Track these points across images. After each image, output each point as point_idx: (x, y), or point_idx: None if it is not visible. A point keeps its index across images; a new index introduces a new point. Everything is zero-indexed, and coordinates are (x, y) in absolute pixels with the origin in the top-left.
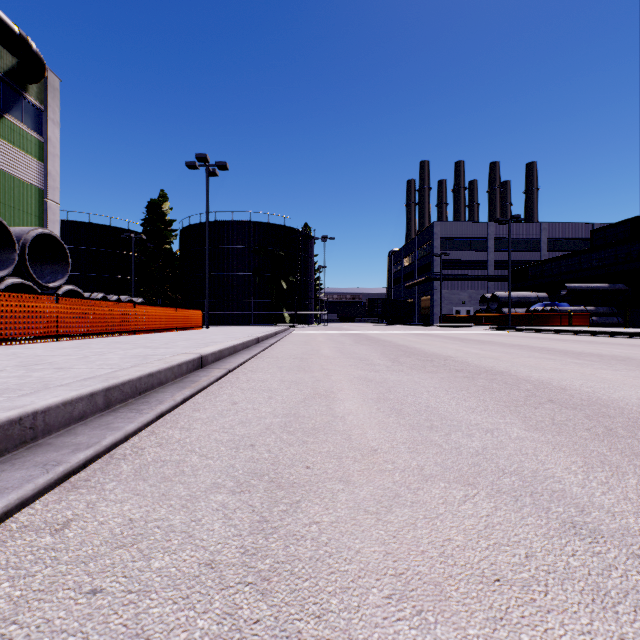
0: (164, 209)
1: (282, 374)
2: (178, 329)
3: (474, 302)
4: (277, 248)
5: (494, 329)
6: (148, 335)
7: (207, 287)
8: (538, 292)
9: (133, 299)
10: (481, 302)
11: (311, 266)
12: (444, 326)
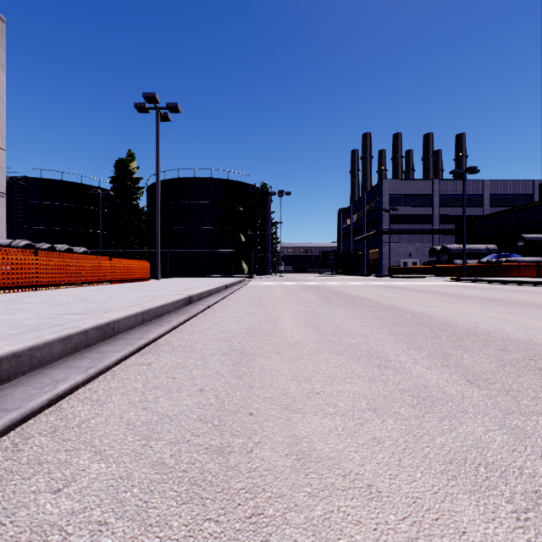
0: (131, 167)
1: None
2: (114, 281)
3: (420, 254)
4: (236, 203)
5: (456, 280)
6: (50, 291)
7: (157, 236)
8: (485, 244)
9: (74, 248)
10: (430, 254)
11: (268, 221)
12: (397, 277)
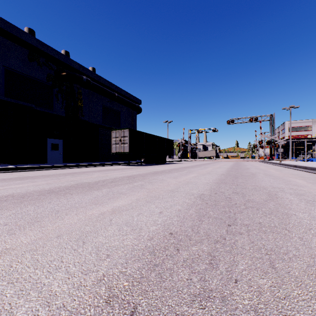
0: None
1: (296, 173)
2: None
3: None
4: None
5: None
6: None
7: None
8: None
9: None
10: None
11: None
12: None
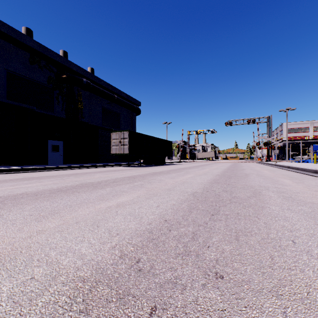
0: None
1: (287, 174)
2: None
3: None
4: None
5: None
6: None
7: None
8: None
9: None
10: None
11: None
12: None
